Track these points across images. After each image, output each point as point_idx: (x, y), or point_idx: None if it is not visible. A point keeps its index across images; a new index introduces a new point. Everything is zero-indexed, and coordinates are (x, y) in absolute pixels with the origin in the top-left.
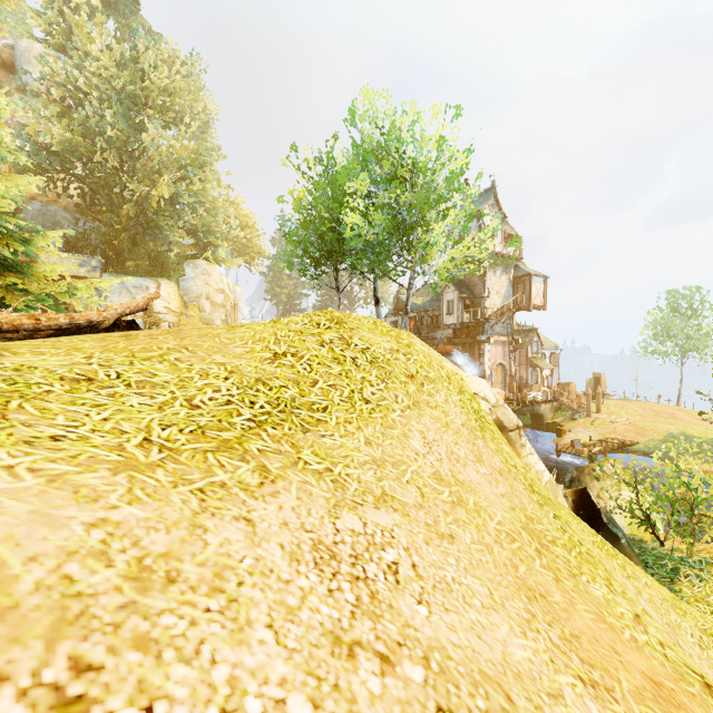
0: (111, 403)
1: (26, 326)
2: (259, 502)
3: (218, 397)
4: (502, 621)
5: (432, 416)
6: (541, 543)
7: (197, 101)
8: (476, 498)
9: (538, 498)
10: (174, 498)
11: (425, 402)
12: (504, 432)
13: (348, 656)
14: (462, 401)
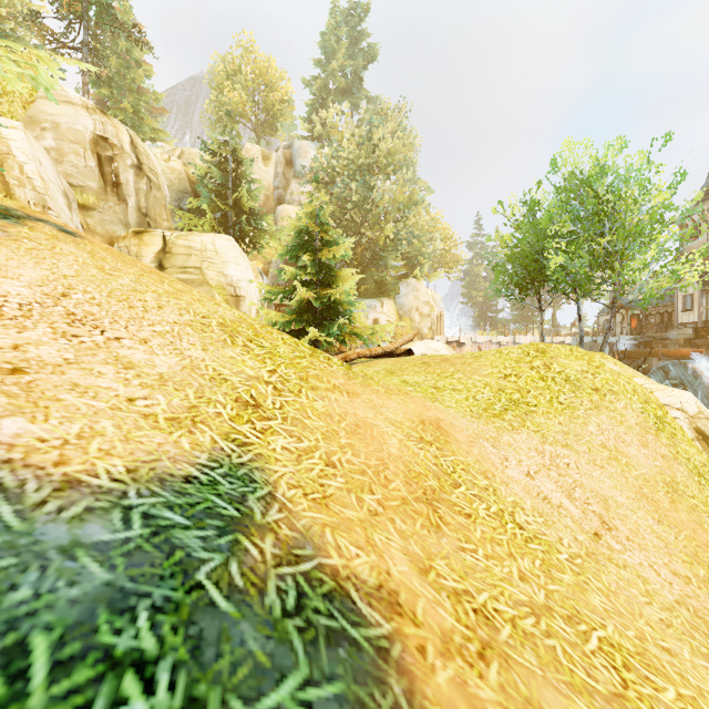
0: (452, 397)
1: (367, 355)
2: (513, 434)
3: (484, 396)
4: (617, 492)
5: (609, 415)
6: (676, 492)
7: (410, 151)
8: (628, 460)
9: (702, 481)
10: (489, 427)
11: (604, 407)
12: (707, 441)
13: (547, 469)
14: (644, 409)
